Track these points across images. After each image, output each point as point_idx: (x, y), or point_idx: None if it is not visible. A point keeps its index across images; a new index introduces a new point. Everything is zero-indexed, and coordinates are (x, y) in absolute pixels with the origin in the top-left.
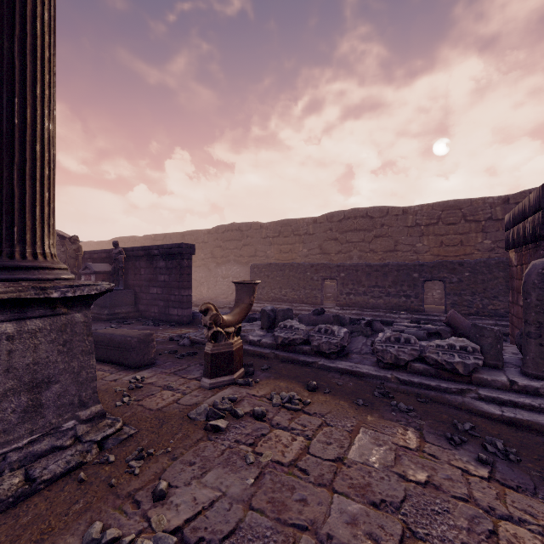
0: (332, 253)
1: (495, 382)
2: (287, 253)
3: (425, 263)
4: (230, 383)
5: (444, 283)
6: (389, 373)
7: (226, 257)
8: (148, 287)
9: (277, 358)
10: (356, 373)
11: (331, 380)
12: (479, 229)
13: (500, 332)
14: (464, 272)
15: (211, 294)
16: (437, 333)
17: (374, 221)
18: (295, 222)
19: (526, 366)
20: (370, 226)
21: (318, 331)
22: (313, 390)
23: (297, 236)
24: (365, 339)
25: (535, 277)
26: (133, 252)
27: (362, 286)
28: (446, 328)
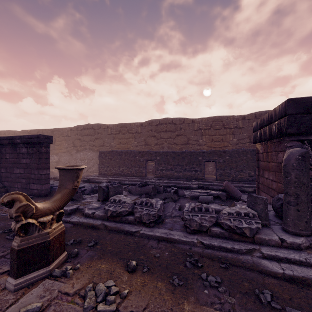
0: (152, 145)
1: (271, 241)
2: (124, 144)
3: (205, 151)
4: (45, 276)
5: (215, 163)
6: (195, 238)
7: (83, 146)
8: (12, 168)
9: (106, 229)
10: (170, 240)
11: (149, 251)
12: (231, 133)
13: (267, 200)
14: (226, 156)
15: None
16: (218, 196)
17: (176, 126)
18: (129, 125)
19: (287, 225)
20: (174, 129)
21: (140, 204)
22: (132, 271)
23: (131, 134)
24: (174, 204)
25: (294, 161)
26: None
27: (170, 165)
28: (223, 193)
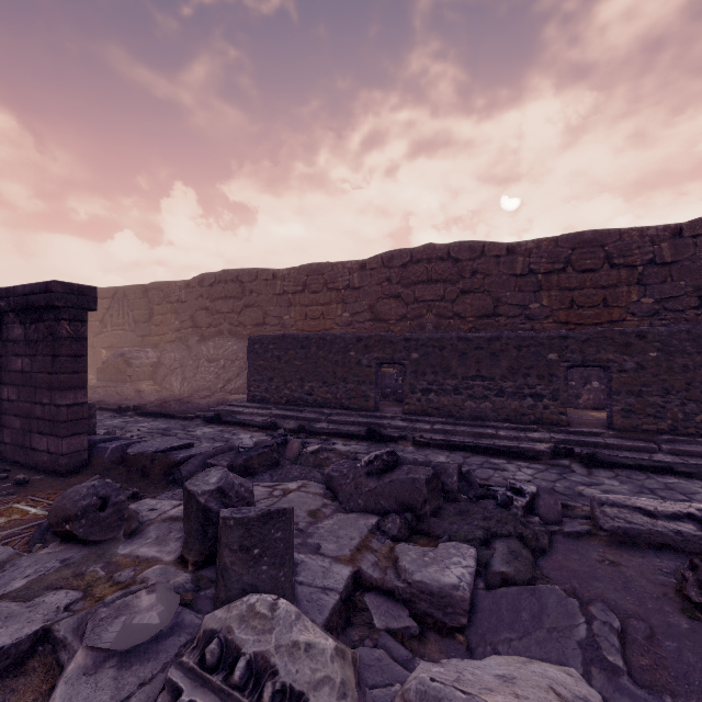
0: (392, 320)
1: None
2: (317, 320)
3: (571, 334)
4: None
5: (607, 371)
6: None
7: (216, 327)
8: None
9: None
10: None
11: None
12: (634, 280)
13: None
14: (648, 350)
15: (187, 388)
16: None
17: (461, 266)
18: (330, 267)
19: None
20: (454, 274)
21: None
22: None
23: (334, 291)
24: (579, 617)
25: None
26: None
27: (452, 376)
28: None
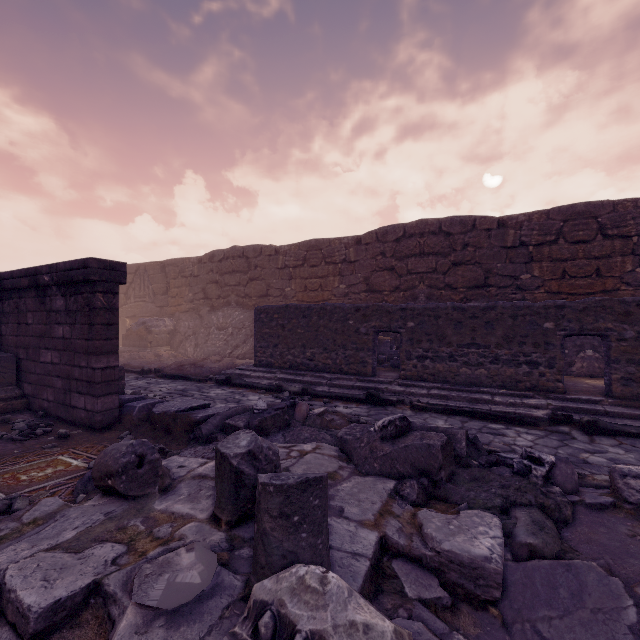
0: (385, 291)
1: None
2: (316, 291)
3: (567, 304)
4: None
5: (605, 340)
6: None
7: (225, 298)
8: (37, 350)
9: None
10: None
11: None
12: (628, 250)
13: None
14: None
15: (199, 353)
16: None
17: (452, 239)
18: (327, 243)
19: None
20: (445, 247)
21: None
22: None
23: (331, 265)
24: (626, 599)
25: None
26: (13, 279)
27: (447, 344)
28: None
